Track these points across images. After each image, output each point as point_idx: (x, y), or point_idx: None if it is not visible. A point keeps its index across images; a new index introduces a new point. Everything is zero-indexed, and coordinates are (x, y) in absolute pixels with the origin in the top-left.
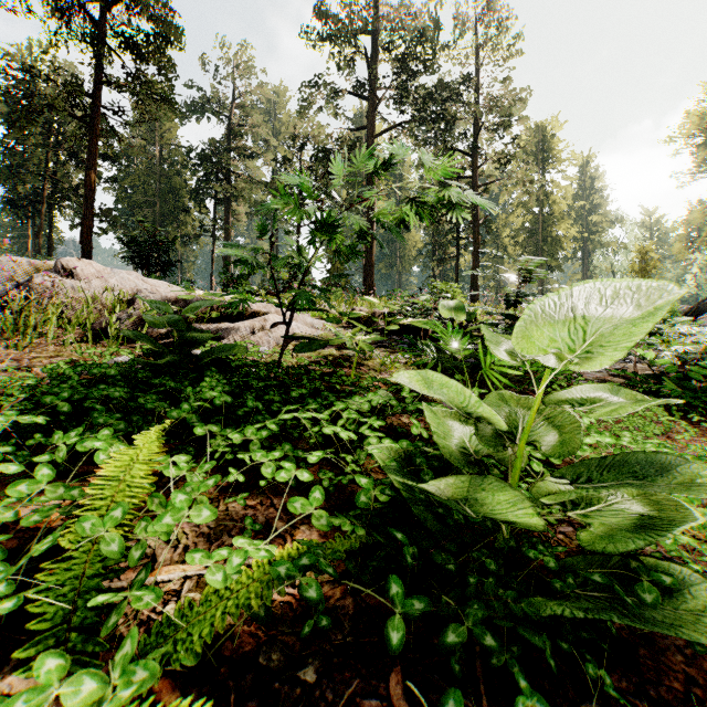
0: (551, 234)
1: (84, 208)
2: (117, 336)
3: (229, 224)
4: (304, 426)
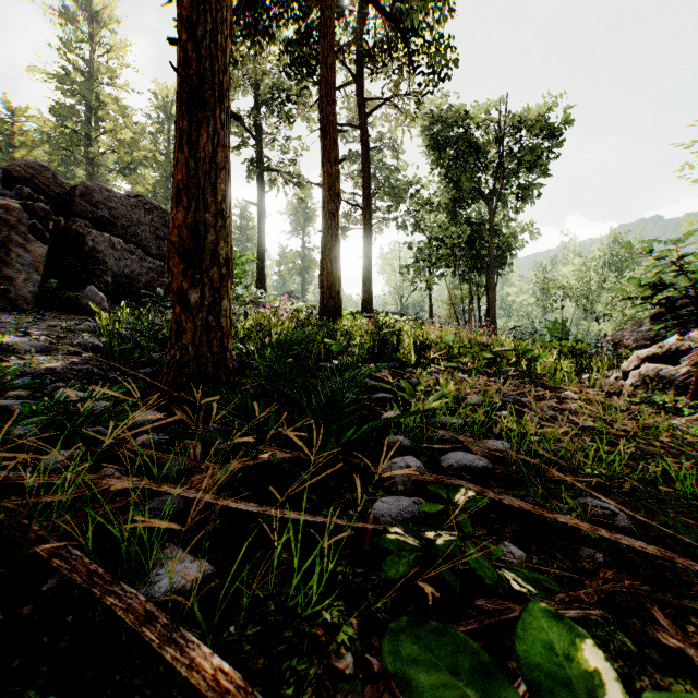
0: None
1: None
2: None
3: None
4: None
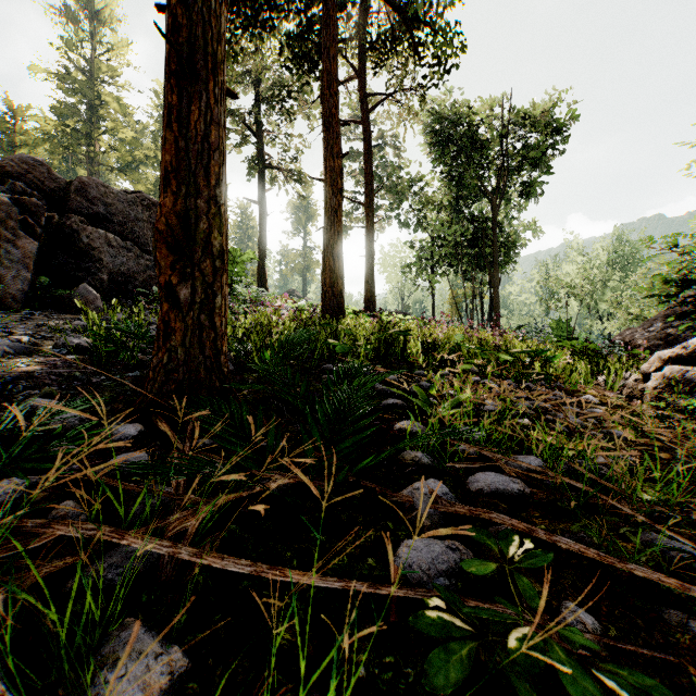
0: None
1: None
2: None
3: None
4: None
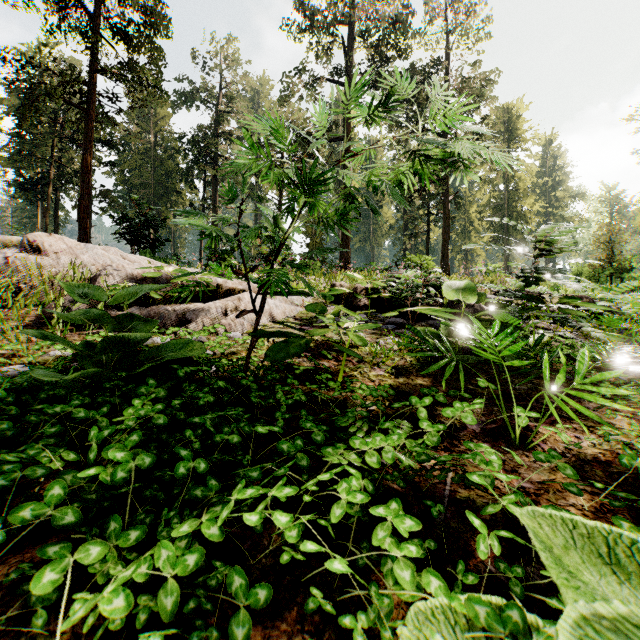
0: (517, 209)
1: (81, 188)
2: None
3: (216, 203)
4: (273, 496)
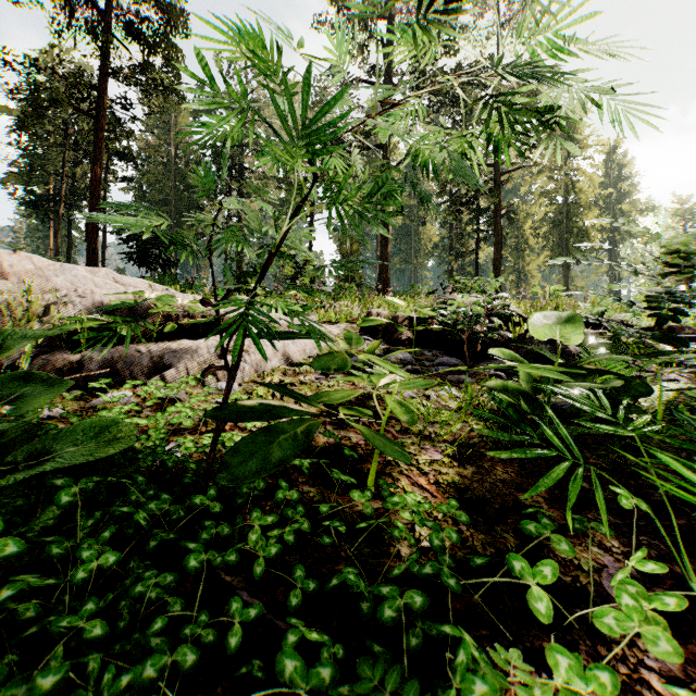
0: (577, 225)
1: (90, 204)
2: (9, 364)
3: (242, 221)
4: None
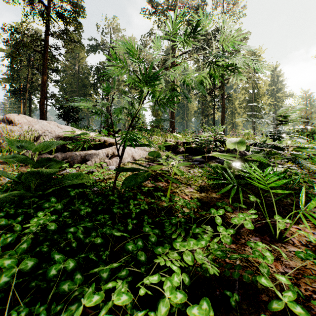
0: (258, 102)
1: (41, 93)
2: None
3: (108, 100)
4: None
